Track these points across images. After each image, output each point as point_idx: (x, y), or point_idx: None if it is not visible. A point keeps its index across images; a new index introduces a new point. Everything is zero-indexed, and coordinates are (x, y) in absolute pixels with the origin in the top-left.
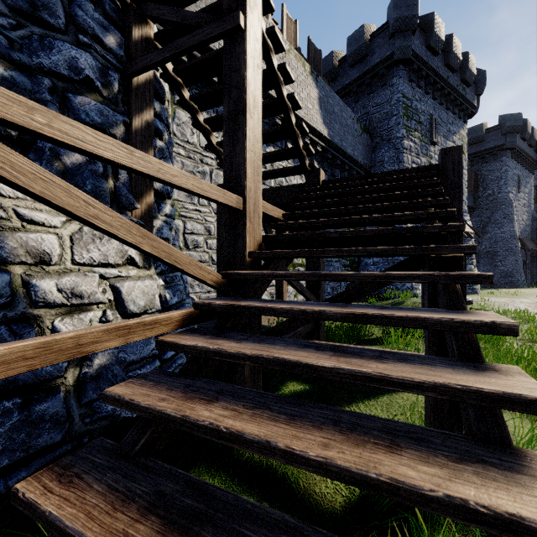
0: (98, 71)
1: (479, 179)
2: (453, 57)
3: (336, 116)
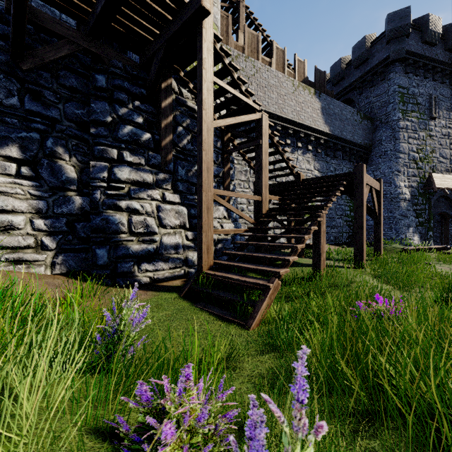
0: (216, 157)
1: None
2: None
3: (336, 115)
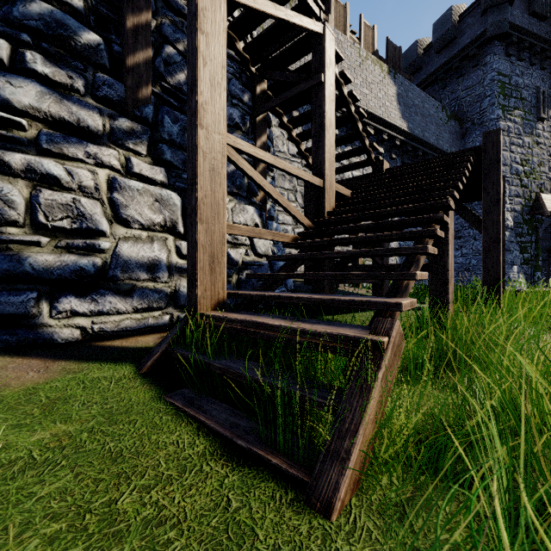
0: (241, 118)
1: None
2: None
3: (416, 108)
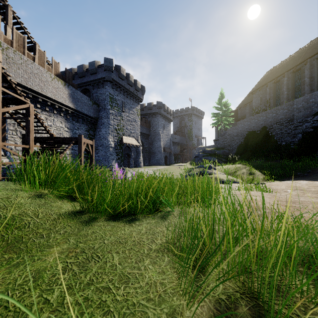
0: None
1: (151, 123)
2: (130, 82)
3: (78, 99)
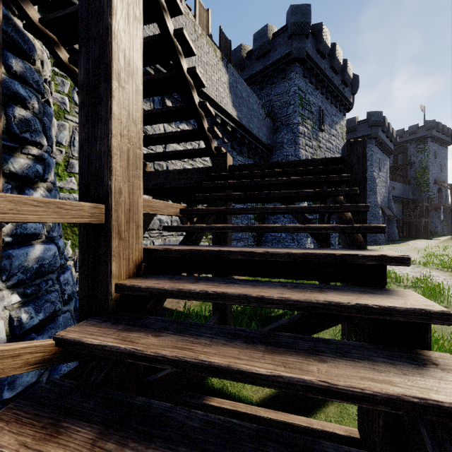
0: None
1: None
2: (336, 62)
3: (244, 100)
